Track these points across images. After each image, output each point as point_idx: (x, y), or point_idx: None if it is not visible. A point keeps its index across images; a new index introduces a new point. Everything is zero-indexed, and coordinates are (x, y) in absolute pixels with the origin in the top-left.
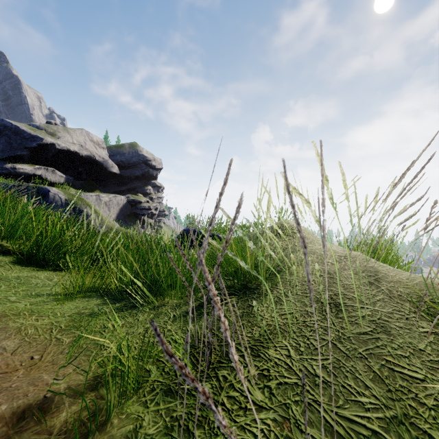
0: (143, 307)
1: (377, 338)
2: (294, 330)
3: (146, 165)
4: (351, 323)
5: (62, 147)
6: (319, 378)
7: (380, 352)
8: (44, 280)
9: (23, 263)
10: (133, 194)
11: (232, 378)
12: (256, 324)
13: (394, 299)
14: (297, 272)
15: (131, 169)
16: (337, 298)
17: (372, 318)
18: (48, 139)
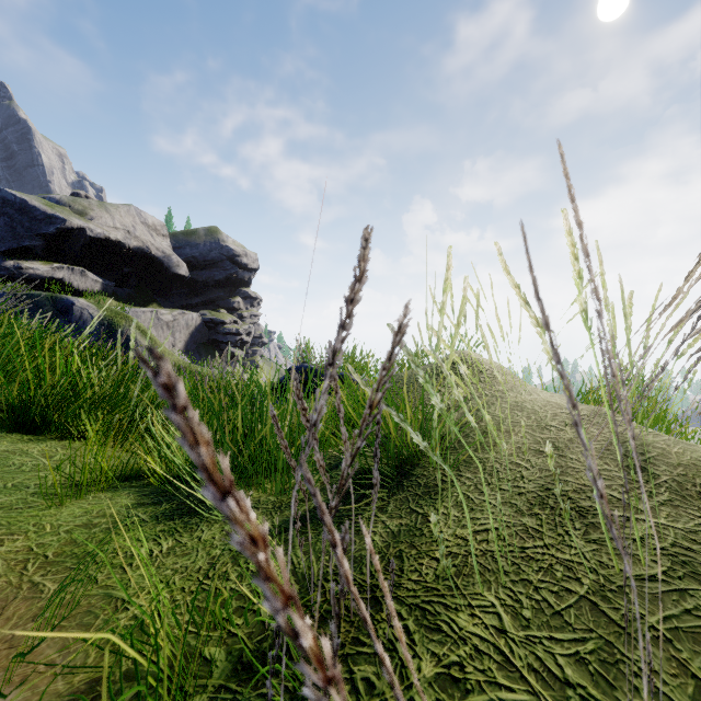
0: (212, 511)
1: (681, 590)
2: (505, 569)
3: (233, 263)
4: (619, 554)
5: (96, 233)
6: (575, 691)
7: (695, 625)
8: (38, 459)
9: (5, 425)
10: (212, 310)
11: (384, 686)
12: (426, 553)
13: (692, 501)
14: (495, 445)
15: (208, 270)
16: (581, 499)
17: (660, 543)
18: (74, 221)
